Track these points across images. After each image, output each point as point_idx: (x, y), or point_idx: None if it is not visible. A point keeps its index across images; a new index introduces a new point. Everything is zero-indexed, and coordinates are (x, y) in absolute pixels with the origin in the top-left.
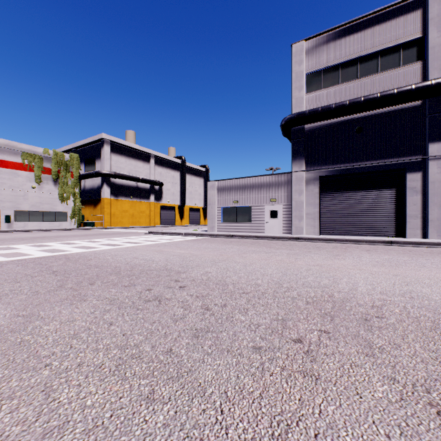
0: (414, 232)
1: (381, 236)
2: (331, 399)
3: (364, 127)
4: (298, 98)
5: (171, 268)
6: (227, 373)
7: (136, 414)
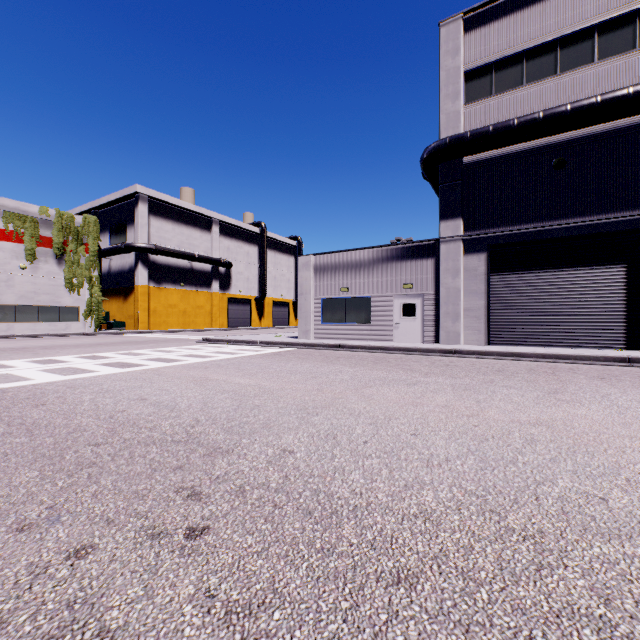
0: None
1: (599, 348)
2: None
3: (568, 158)
4: (450, 113)
5: (202, 434)
6: None
7: None
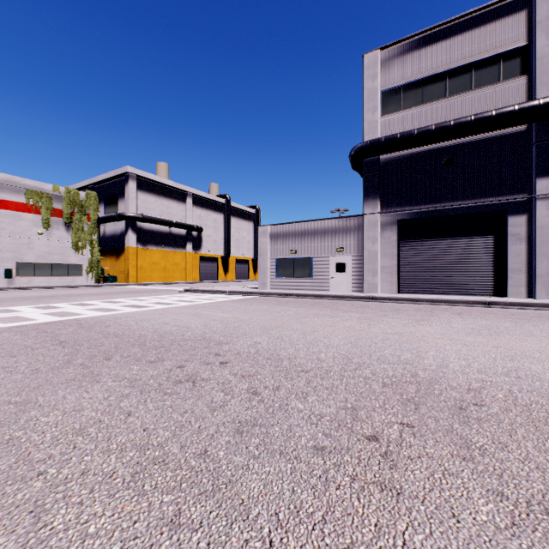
0: (517, 290)
1: (475, 295)
2: (419, 524)
3: (454, 158)
4: (371, 122)
5: (211, 337)
6: (279, 486)
7: (154, 547)
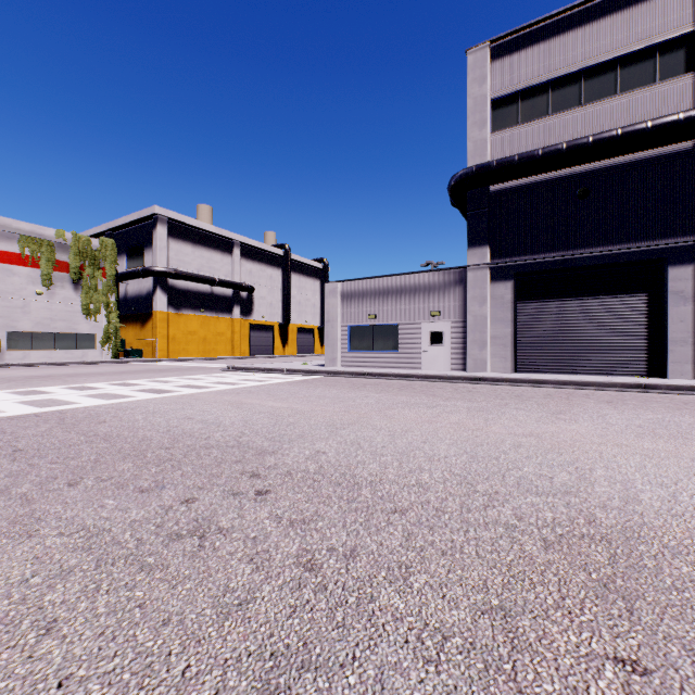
0: (681, 369)
1: (622, 375)
2: None
3: (592, 188)
4: (477, 141)
5: (250, 442)
6: None
7: None
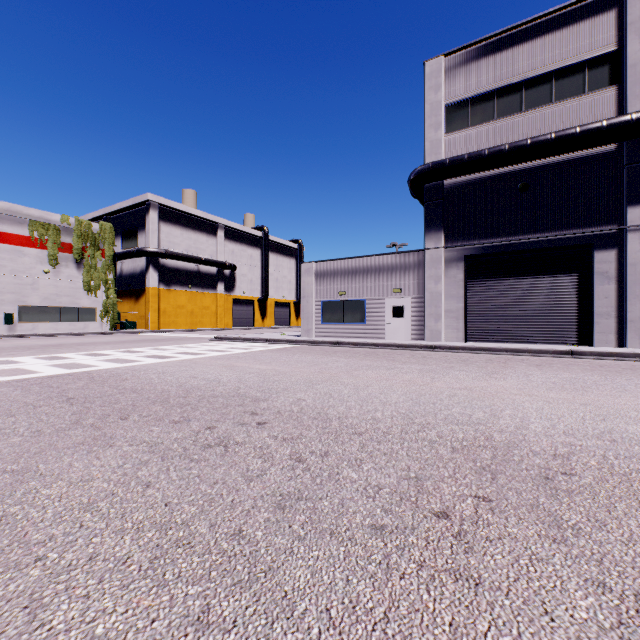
0: (605, 338)
1: (556, 344)
2: (504, 623)
3: (531, 183)
4: (433, 141)
5: (246, 393)
6: (330, 574)
7: None
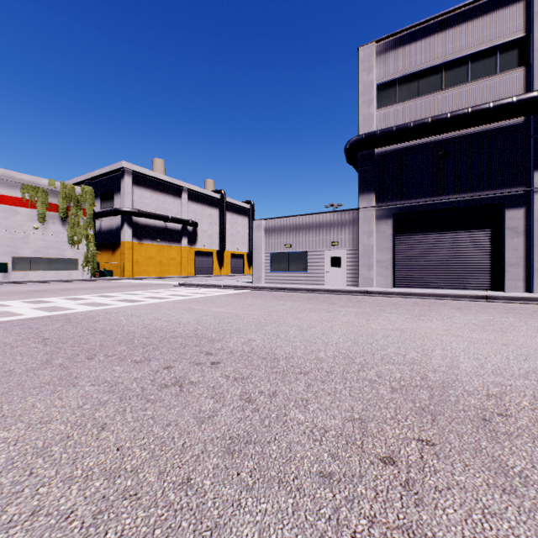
0: (515, 284)
1: (472, 290)
2: None
3: (450, 151)
4: (366, 116)
5: (203, 334)
6: (279, 533)
7: None
